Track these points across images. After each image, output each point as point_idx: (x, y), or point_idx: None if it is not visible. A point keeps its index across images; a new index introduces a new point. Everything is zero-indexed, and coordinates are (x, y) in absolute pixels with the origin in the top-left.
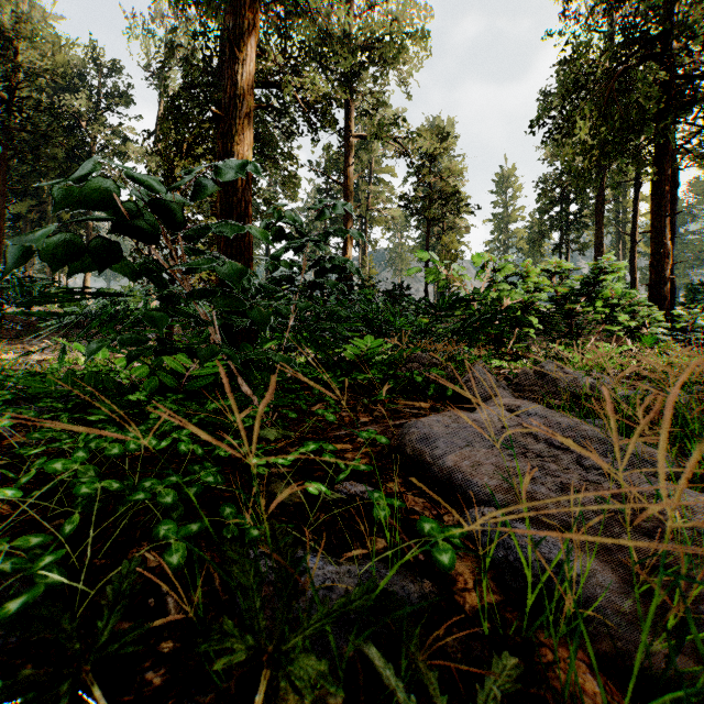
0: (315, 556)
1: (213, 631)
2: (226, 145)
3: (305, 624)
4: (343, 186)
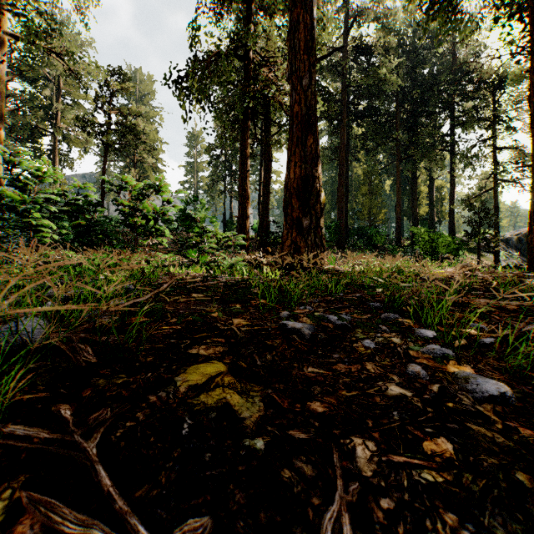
0: None
1: None
2: None
3: None
4: None
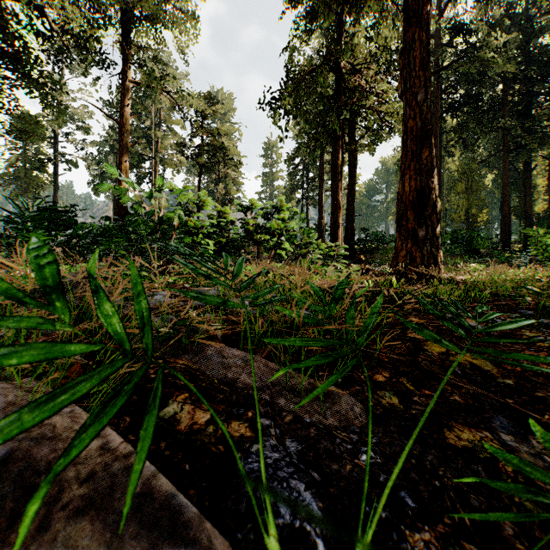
0: None
1: None
2: None
3: None
4: (118, 123)
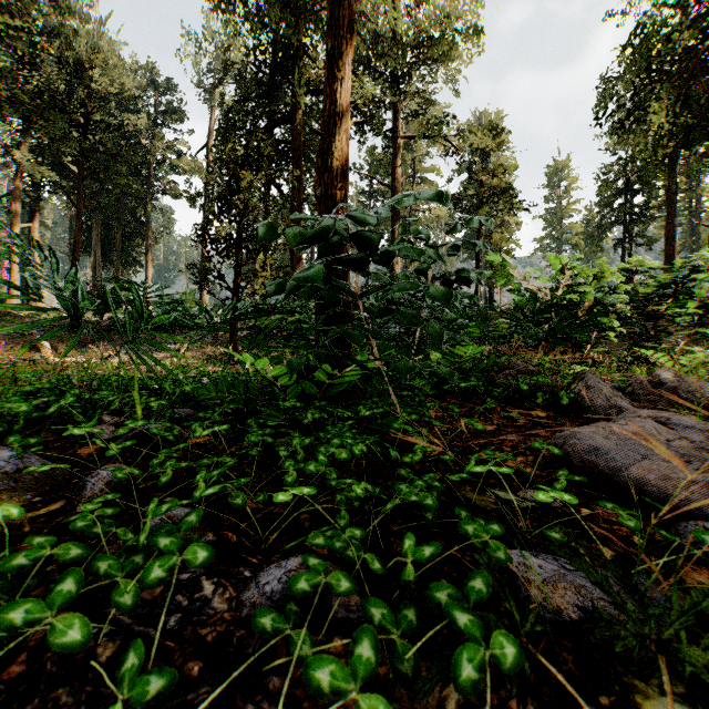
0: (562, 559)
1: (597, 619)
2: (325, 161)
3: (666, 619)
4: (391, 188)
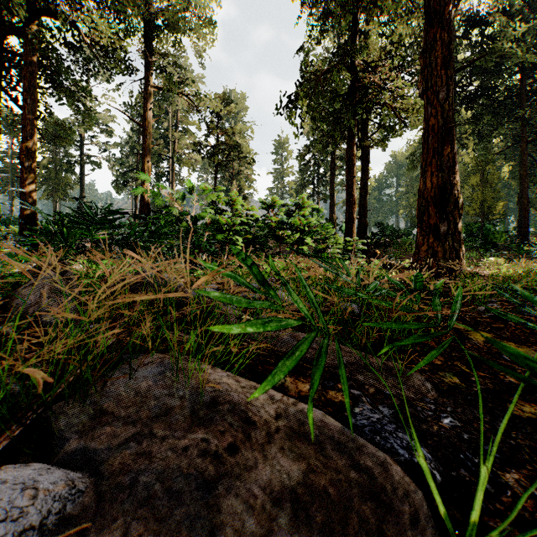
0: None
1: None
2: None
3: None
4: (141, 126)
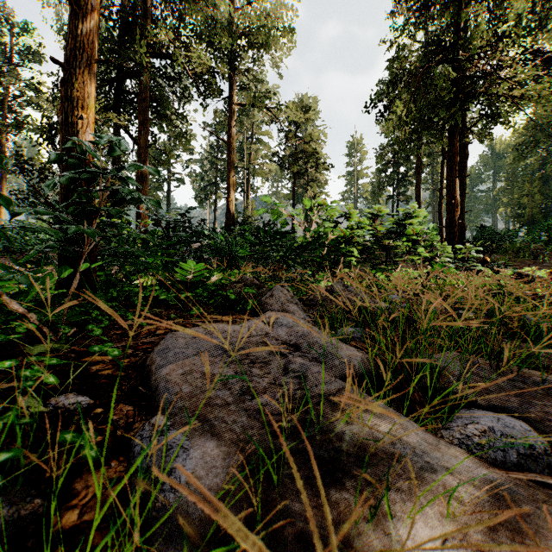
0: None
1: None
2: (66, 91)
3: None
4: (227, 143)
